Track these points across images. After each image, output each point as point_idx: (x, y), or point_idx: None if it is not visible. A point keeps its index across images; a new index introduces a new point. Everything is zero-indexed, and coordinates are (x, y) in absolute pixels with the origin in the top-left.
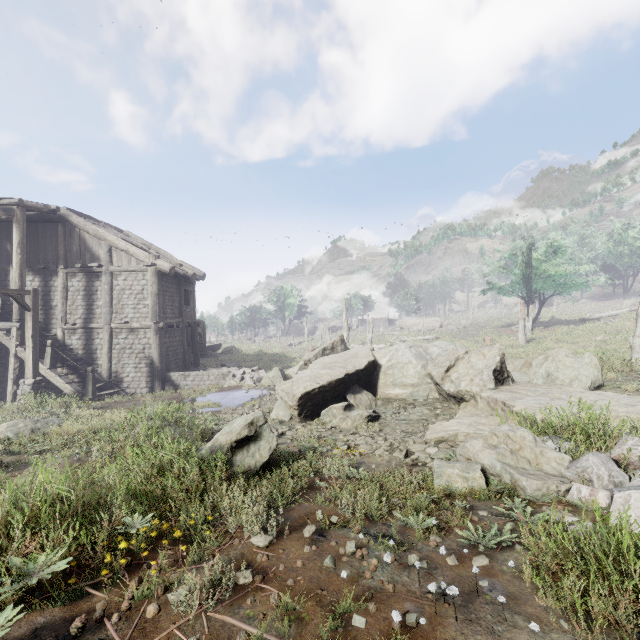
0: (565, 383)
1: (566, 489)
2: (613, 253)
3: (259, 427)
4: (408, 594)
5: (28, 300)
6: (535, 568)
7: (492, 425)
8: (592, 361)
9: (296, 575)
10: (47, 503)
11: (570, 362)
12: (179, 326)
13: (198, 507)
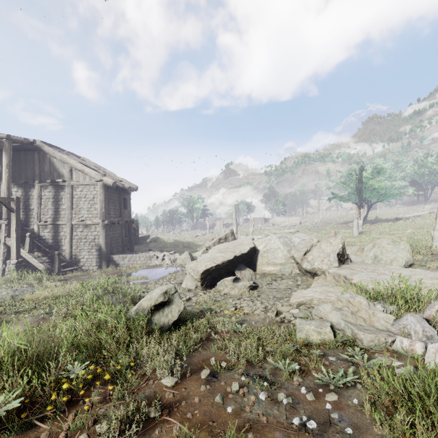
0: (387, 263)
1: (392, 341)
2: (418, 173)
3: (171, 295)
4: (278, 425)
5: (13, 205)
6: (372, 403)
7: (337, 292)
8: (406, 247)
9: (194, 409)
10: (9, 354)
11: (390, 248)
12: (119, 223)
13: (124, 355)
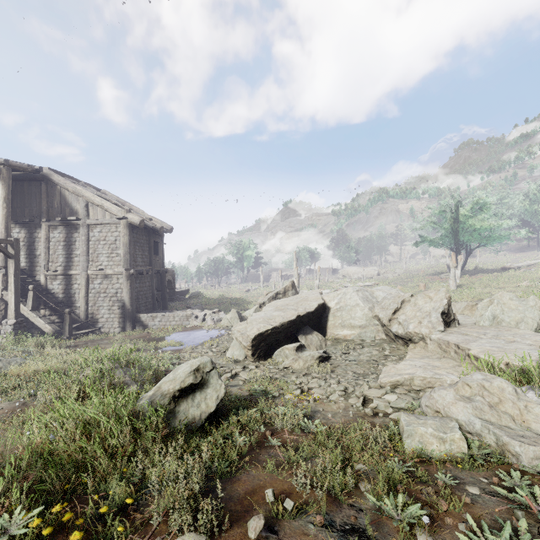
0: (511, 325)
1: None
2: (529, 211)
3: (206, 373)
4: None
5: (10, 248)
6: None
7: (447, 368)
8: (537, 304)
9: None
10: None
11: (515, 305)
12: (148, 273)
13: (118, 483)
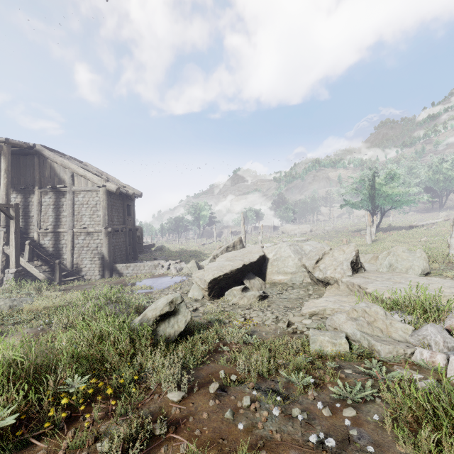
0: (403, 271)
1: (411, 352)
2: (432, 179)
3: (177, 305)
4: (293, 442)
5: (11, 211)
6: (394, 419)
7: (351, 302)
8: (422, 255)
9: (202, 426)
10: (4, 367)
11: (406, 256)
12: (123, 231)
13: (127, 368)
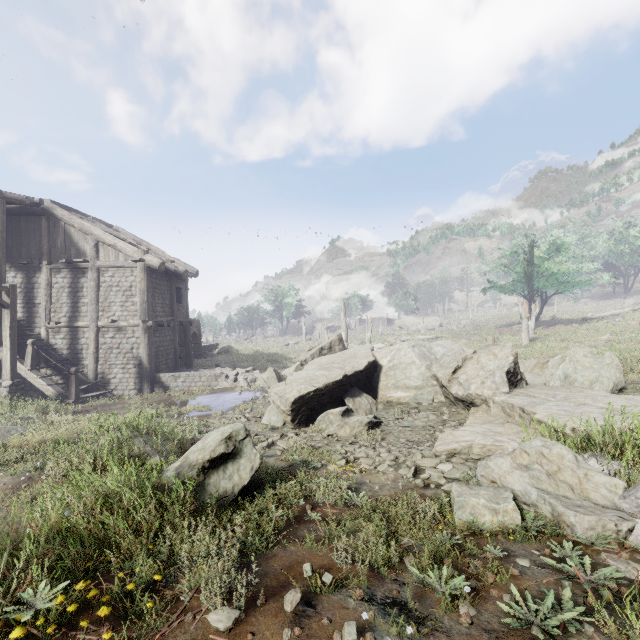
0: (585, 386)
1: (628, 528)
2: (614, 252)
3: (239, 442)
4: None
5: (5, 296)
6: None
7: (510, 435)
8: (613, 361)
9: None
10: None
11: (589, 362)
12: (170, 325)
13: (145, 559)
